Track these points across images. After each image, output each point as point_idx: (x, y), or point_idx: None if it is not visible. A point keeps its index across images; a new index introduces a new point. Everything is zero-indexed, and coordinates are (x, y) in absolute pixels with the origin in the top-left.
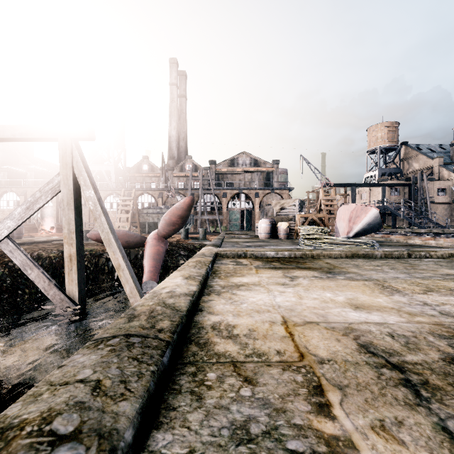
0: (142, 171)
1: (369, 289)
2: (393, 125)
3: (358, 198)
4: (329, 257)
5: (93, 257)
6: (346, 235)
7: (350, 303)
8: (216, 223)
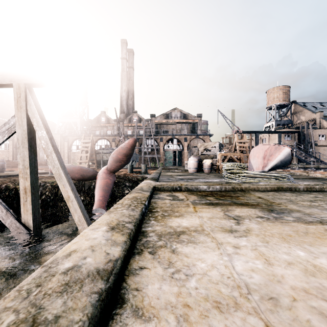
0: (101, 122)
1: None
2: (286, 88)
3: (260, 142)
4: (256, 190)
5: (54, 188)
6: (261, 170)
7: None
8: (155, 160)
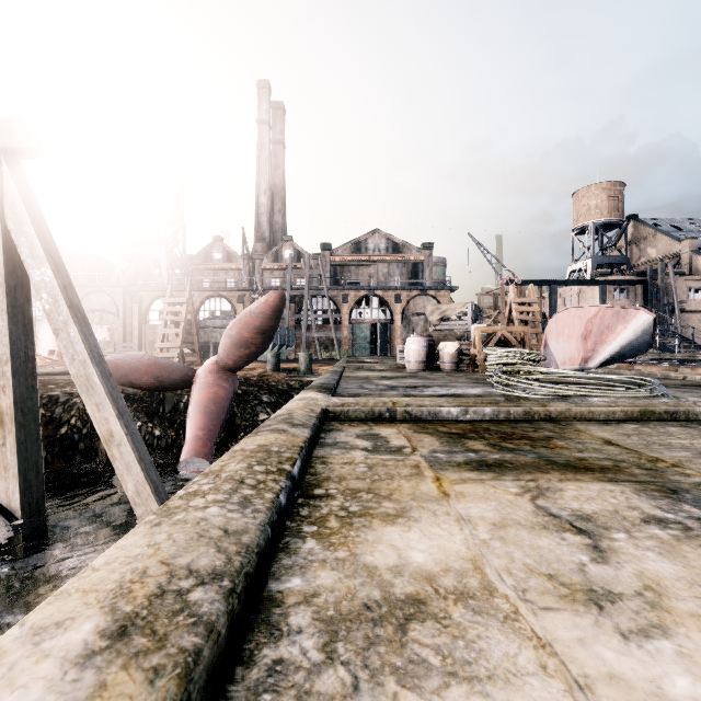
0: (213, 260)
1: None
2: (615, 188)
3: (560, 305)
4: (587, 419)
5: None
6: (579, 366)
7: None
8: (332, 343)
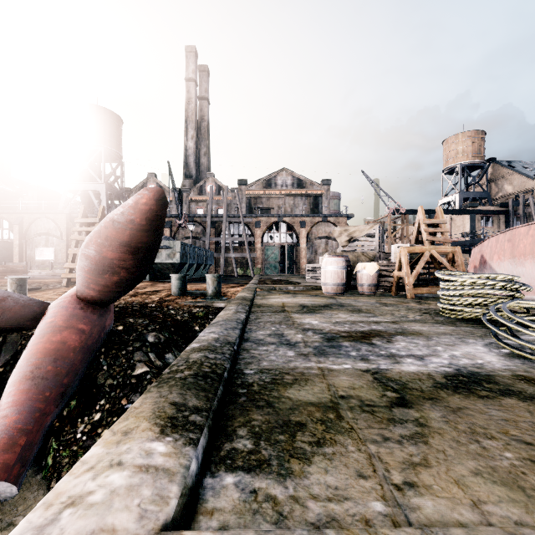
0: None
1: None
2: (478, 136)
3: None
4: None
5: None
6: None
7: None
8: (247, 263)
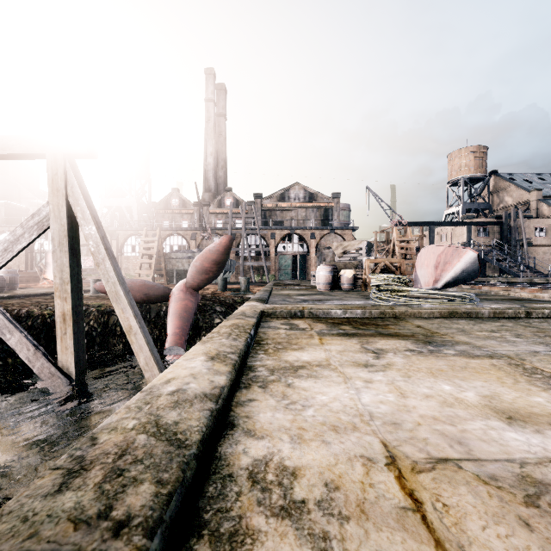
0: (172, 206)
1: (506, 374)
2: (480, 151)
3: (437, 240)
4: (417, 316)
5: (102, 314)
6: (432, 286)
7: (494, 408)
8: (263, 270)
